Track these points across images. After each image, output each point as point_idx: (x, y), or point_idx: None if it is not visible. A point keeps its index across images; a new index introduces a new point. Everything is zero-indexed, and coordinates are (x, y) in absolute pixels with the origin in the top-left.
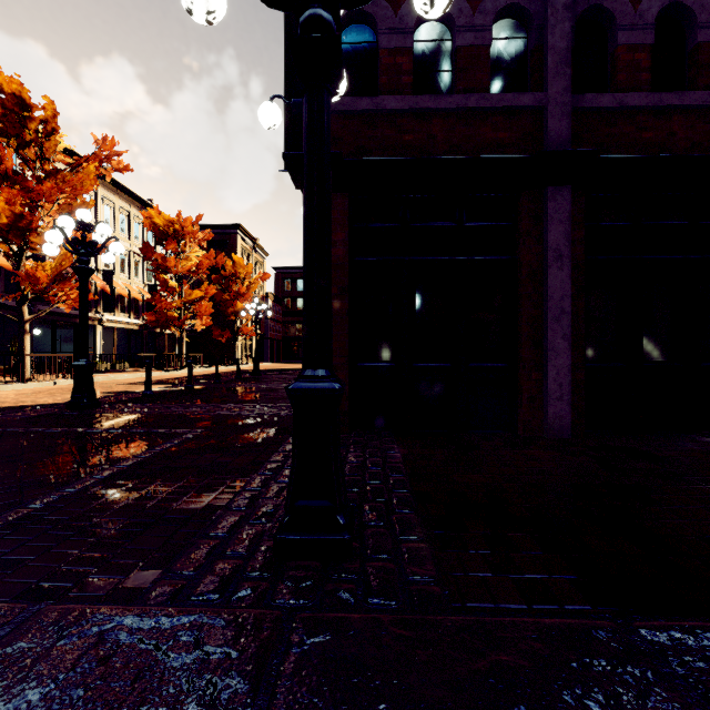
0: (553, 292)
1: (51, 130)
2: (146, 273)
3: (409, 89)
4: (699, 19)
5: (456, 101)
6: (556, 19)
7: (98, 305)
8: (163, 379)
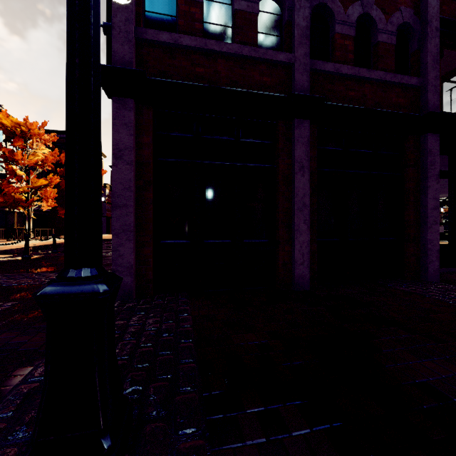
0: (298, 191)
1: None
2: None
3: (201, 33)
4: (378, 27)
5: (235, 48)
6: (300, 5)
7: None
8: (7, 250)
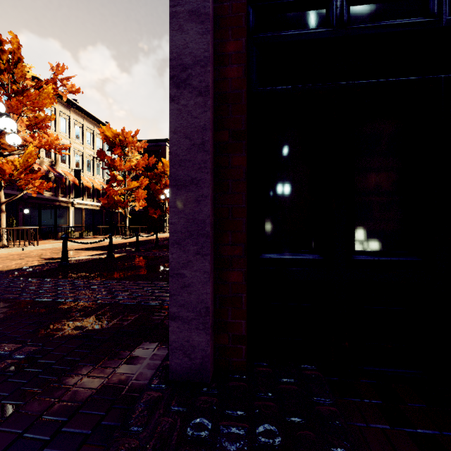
0: None
1: (17, 59)
2: (105, 172)
3: None
4: None
5: None
6: None
7: (71, 193)
8: (105, 245)
